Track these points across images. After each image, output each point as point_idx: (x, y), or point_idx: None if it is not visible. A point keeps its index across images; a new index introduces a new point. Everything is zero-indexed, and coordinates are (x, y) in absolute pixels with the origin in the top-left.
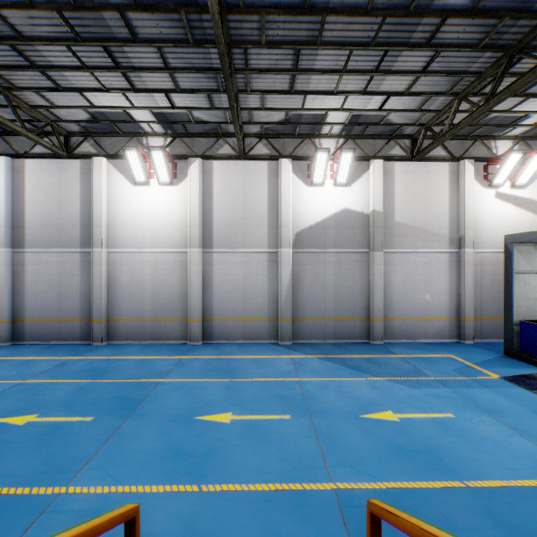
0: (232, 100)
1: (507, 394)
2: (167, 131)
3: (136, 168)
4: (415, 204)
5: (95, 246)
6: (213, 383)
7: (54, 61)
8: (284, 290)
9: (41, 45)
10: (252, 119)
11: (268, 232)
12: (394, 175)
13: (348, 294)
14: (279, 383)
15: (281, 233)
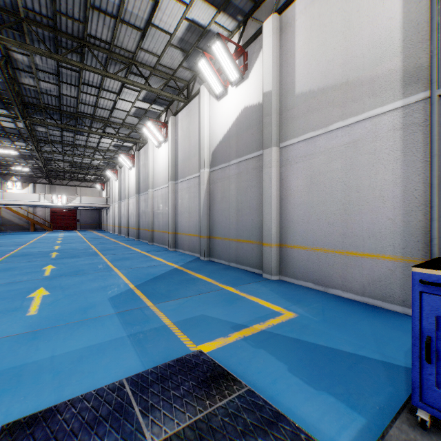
0: (99, 73)
1: (101, 350)
2: (164, 107)
3: (151, 138)
4: (327, 46)
5: (148, 188)
6: (99, 260)
7: (93, 101)
8: (201, 209)
9: (83, 97)
10: (169, 69)
11: (198, 158)
12: (295, 23)
13: (246, 211)
14: (106, 268)
15: (200, 156)
